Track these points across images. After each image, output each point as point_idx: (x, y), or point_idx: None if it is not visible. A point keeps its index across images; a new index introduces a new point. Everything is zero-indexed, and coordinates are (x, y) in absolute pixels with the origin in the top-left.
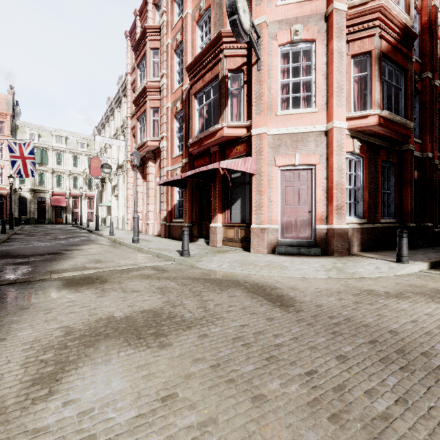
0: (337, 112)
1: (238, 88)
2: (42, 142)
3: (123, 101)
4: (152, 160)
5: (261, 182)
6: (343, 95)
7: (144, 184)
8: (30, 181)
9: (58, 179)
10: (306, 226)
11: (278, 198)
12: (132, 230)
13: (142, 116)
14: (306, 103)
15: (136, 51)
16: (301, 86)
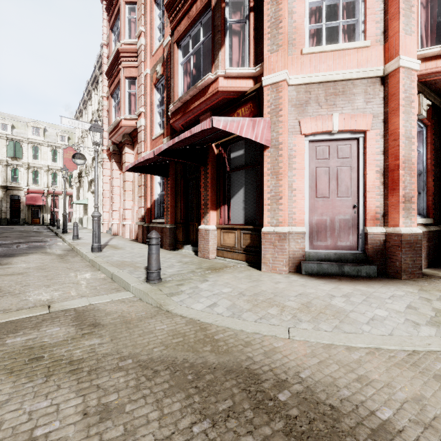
0: (405, 43)
1: (241, 19)
2: (16, 134)
3: (100, 80)
4: (129, 145)
5: (279, 159)
6: (413, 16)
7: (121, 176)
8: (1, 177)
9: (34, 175)
10: (350, 229)
11: (304, 185)
12: (108, 232)
13: (116, 90)
14: (347, 38)
15: (109, 10)
16: (341, 9)
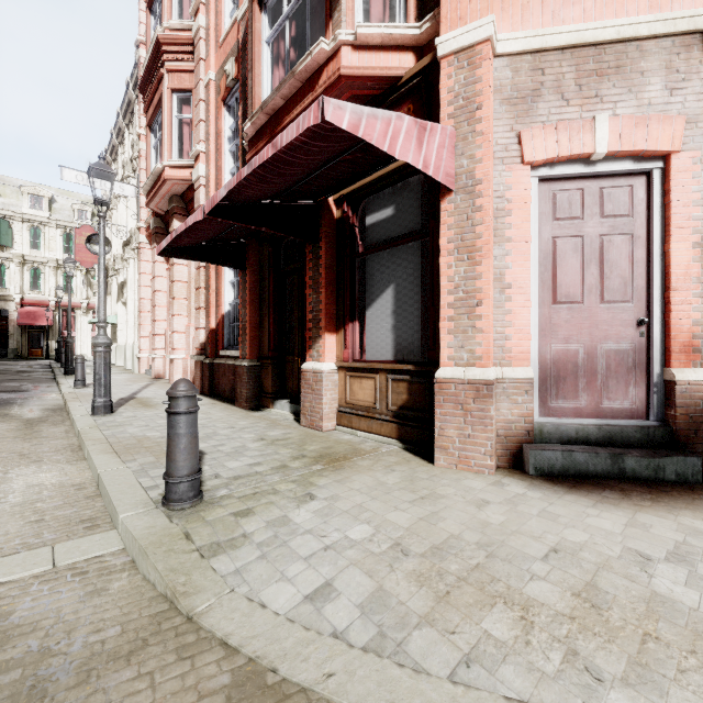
0: None
1: None
2: (2, 206)
3: (136, 108)
4: (180, 217)
5: (474, 217)
6: None
7: (168, 274)
8: None
9: (34, 275)
10: (630, 373)
11: (530, 275)
12: (147, 373)
13: (158, 117)
14: None
15: None
16: None
